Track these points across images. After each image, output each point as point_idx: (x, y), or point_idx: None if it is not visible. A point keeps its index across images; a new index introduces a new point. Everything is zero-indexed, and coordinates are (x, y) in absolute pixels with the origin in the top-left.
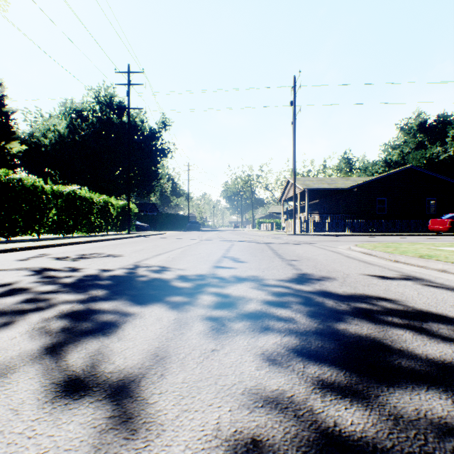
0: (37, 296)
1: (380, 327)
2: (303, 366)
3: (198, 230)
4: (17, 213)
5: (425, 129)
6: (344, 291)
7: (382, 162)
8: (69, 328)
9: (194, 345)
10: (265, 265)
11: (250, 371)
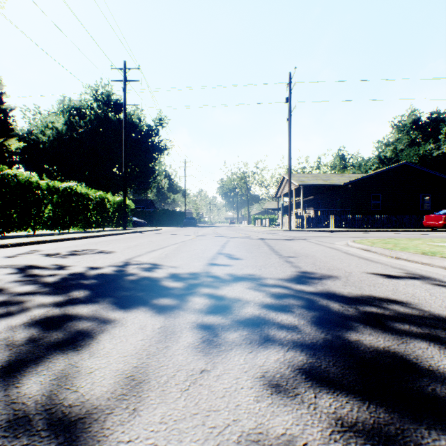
0: (12, 299)
1: (398, 338)
2: (314, 395)
3: (195, 226)
4: (12, 209)
5: (419, 126)
6: (349, 292)
7: (376, 158)
8: (35, 340)
9: (179, 364)
10: (262, 262)
11: (248, 403)
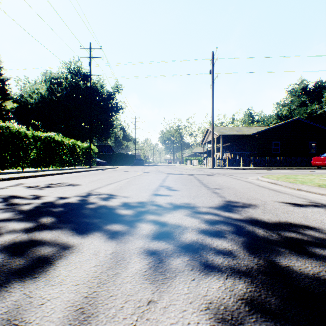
0: None
1: (323, 264)
2: None
3: (142, 165)
4: (5, 152)
5: (307, 92)
6: (269, 219)
7: (275, 115)
8: None
9: (127, 294)
10: (194, 193)
11: None
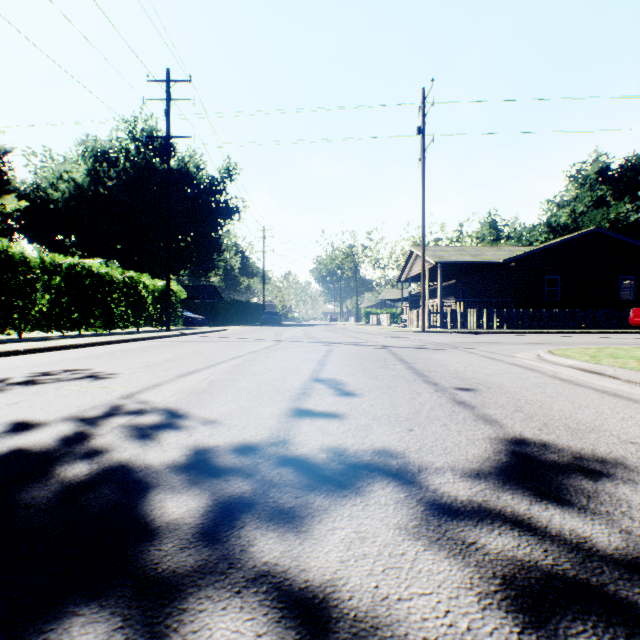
0: None
1: None
2: None
3: (278, 324)
4: None
5: (608, 178)
6: None
7: (545, 226)
8: None
9: None
10: (407, 406)
11: None
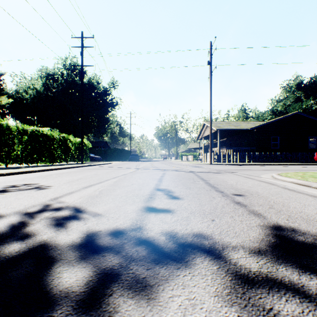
0: None
1: None
2: None
3: (138, 160)
4: None
5: (302, 87)
6: None
7: (270, 111)
8: None
9: None
10: (208, 205)
11: None
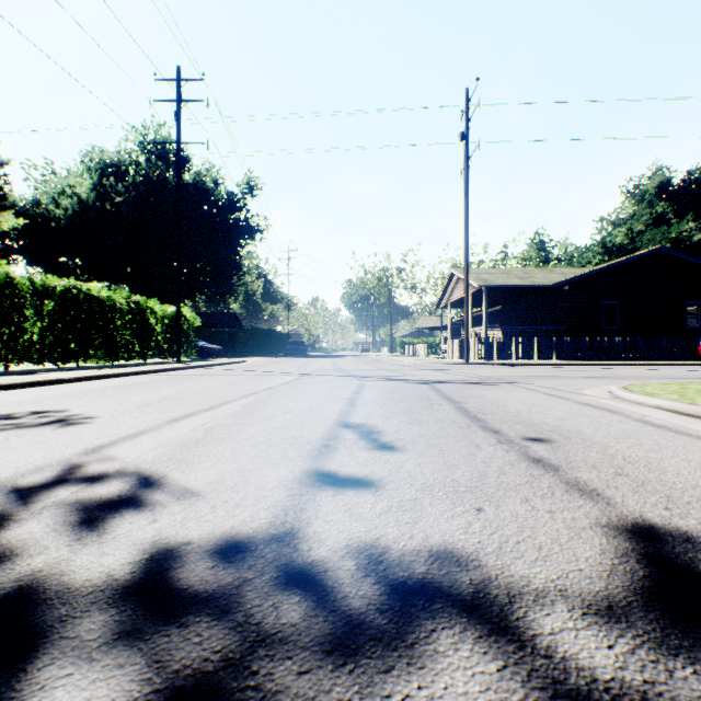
0: None
1: None
2: None
3: (304, 355)
4: None
5: (669, 193)
6: None
7: (599, 246)
8: None
9: None
10: (466, 467)
11: None
